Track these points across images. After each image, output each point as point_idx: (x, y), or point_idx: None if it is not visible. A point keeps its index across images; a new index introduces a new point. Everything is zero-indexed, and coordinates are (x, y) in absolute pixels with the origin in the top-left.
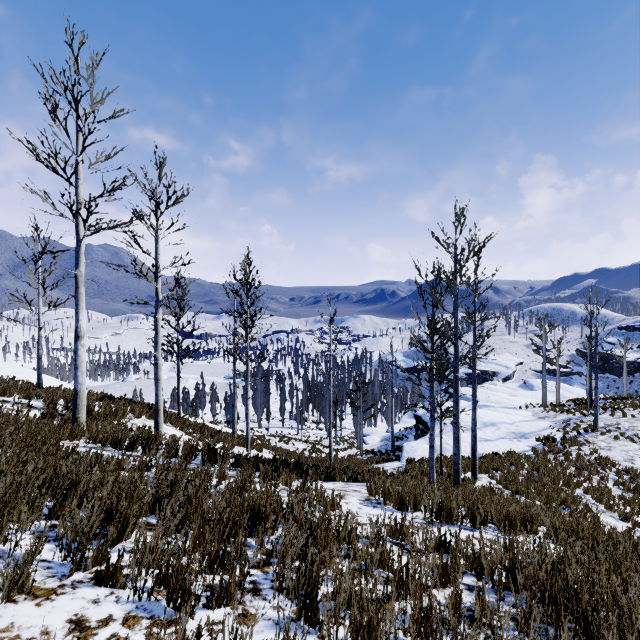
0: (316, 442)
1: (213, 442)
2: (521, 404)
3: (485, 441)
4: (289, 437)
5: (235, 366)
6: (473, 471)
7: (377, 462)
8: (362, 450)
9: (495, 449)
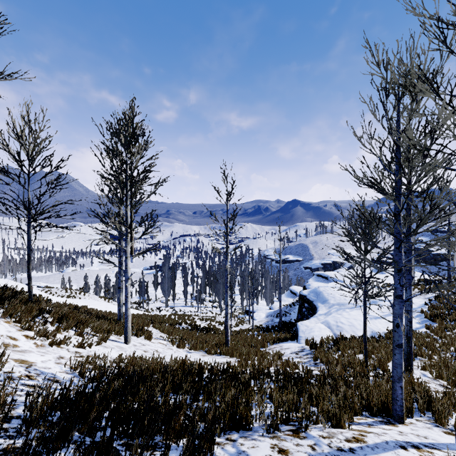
0: (212, 318)
1: (68, 337)
2: (380, 284)
3: (375, 319)
4: (188, 316)
5: (121, 243)
6: (408, 363)
7: (272, 342)
8: (253, 327)
9: (388, 327)
